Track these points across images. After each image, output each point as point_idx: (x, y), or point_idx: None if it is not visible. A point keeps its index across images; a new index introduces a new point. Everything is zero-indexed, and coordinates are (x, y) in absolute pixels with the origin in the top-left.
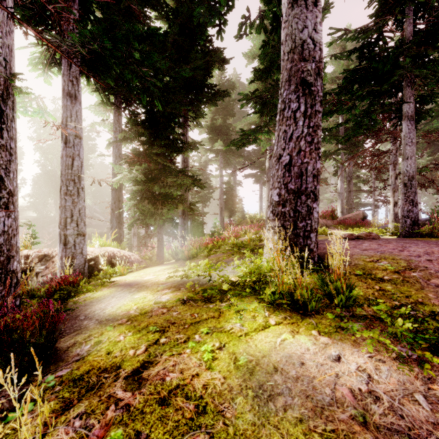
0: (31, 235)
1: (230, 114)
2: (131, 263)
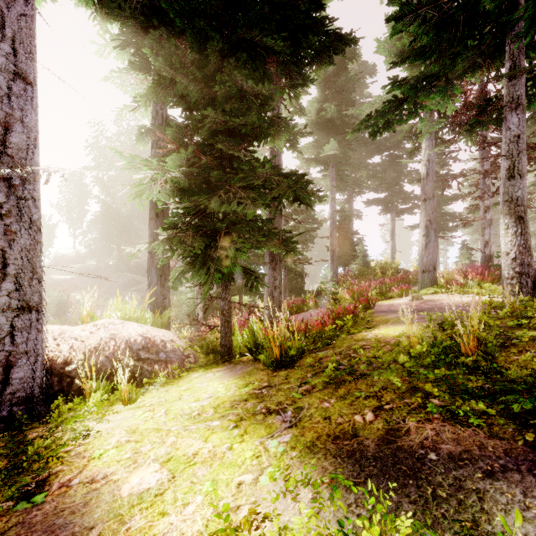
0: None
1: (347, 102)
2: (163, 363)
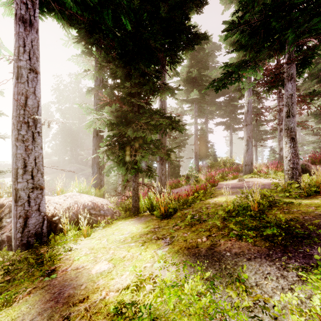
0: None
1: (204, 67)
2: (102, 216)
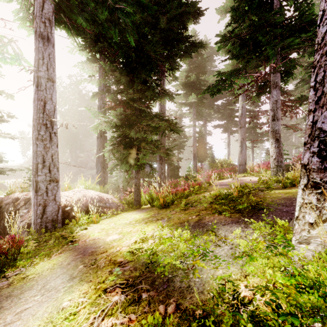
0: (29, 178)
1: (202, 71)
2: (108, 208)
